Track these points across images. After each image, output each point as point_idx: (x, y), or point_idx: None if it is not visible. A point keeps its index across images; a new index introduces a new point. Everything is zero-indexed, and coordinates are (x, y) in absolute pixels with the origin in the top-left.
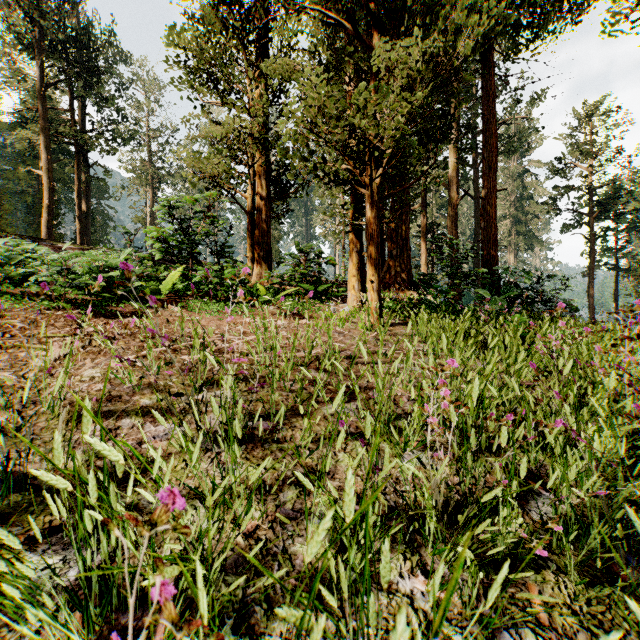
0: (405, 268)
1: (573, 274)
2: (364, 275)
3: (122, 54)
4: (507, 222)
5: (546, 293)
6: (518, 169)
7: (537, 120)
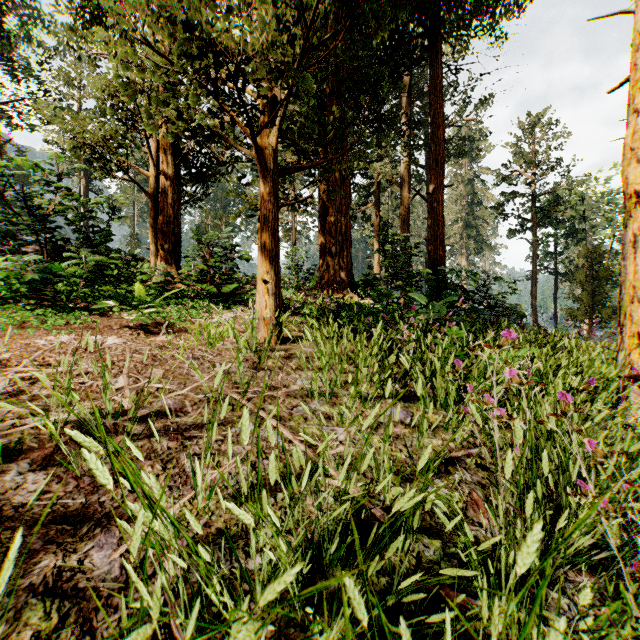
0: (345, 267)
1: (520, 276)
2: None
3: (44, 19)
4: (459, 226)
5: (493, 297)
6: (469, 175)
7: (486, 129)
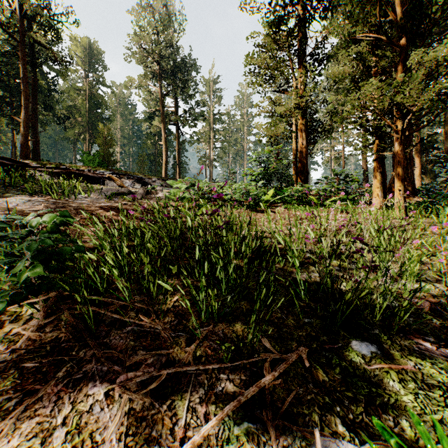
0: (409, 180)
1: None
2: (385, 187)
3: (196, 67)
4: None
5: None
6: None
7: None
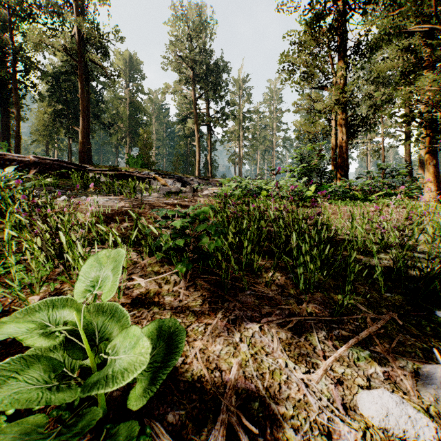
0: None
1: None
2: (438, 180)
3: (226, 68)
4: None
5: None
6: None
7: None
